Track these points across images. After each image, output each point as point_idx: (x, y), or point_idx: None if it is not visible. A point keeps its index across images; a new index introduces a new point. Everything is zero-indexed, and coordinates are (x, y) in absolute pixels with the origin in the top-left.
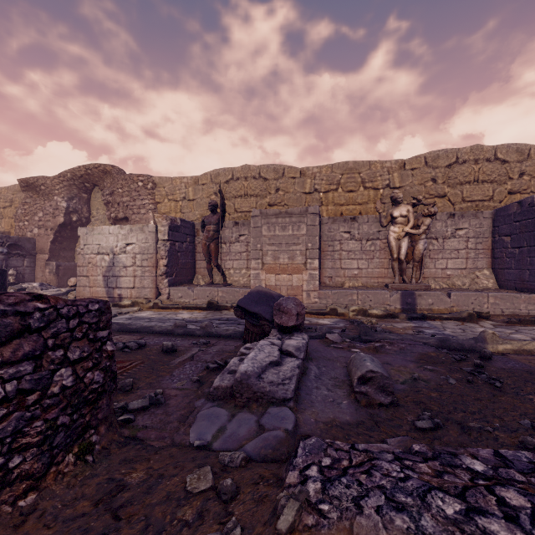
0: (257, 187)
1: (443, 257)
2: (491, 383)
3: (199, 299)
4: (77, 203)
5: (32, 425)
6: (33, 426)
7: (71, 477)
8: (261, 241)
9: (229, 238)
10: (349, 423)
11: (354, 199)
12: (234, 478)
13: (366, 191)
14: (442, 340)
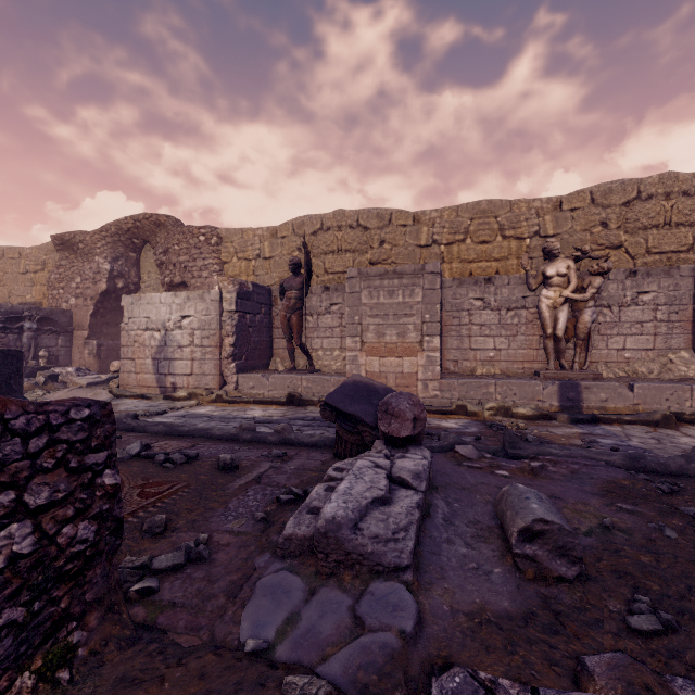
0: (354, 239)
1: (619, 333)
2: None
3: (276, 390)
4: (123, 265)
5: None
6: None
7: None
8: (359, 311)
9: (317, 308)
10: (510, 615)
11: (489, 253)
12: None
13: (506, 242)
14: (633, 458)
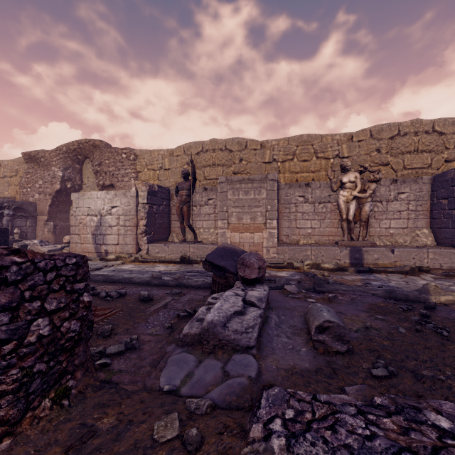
0: (223, 158)
1: (387, 218)
2: (439, 332)
3: (173, 254)
4: (71, 172)
5: (8, 373)
6: (9, 374)
7: (46, 422)
8: (226, 204)
9: (199, 202)
10: (309, 370)
11: (308, 167)
12: (199, 426)
13: (318, 161)
14: (389, 291)
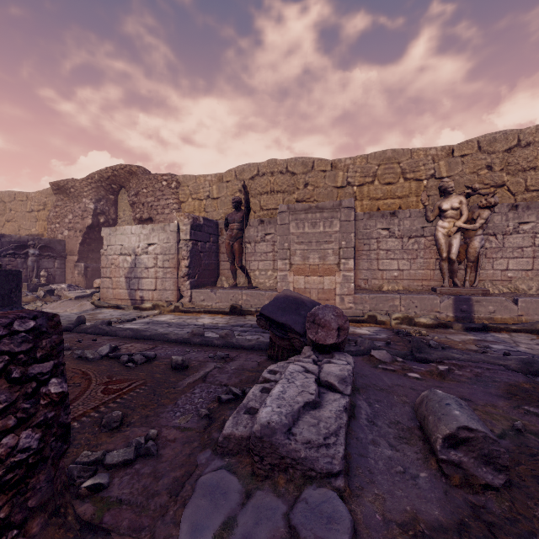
0: (284, 183)
1: (503, 257)
2: None
3: (222, 303)
4: (104, 205)
5: None
6: None
7: None
8: (288, 239)
9: (254, 237)
10: (442, 526)
11: (393, 192)
12: None
13: (407, 183)
14: (527, 362)
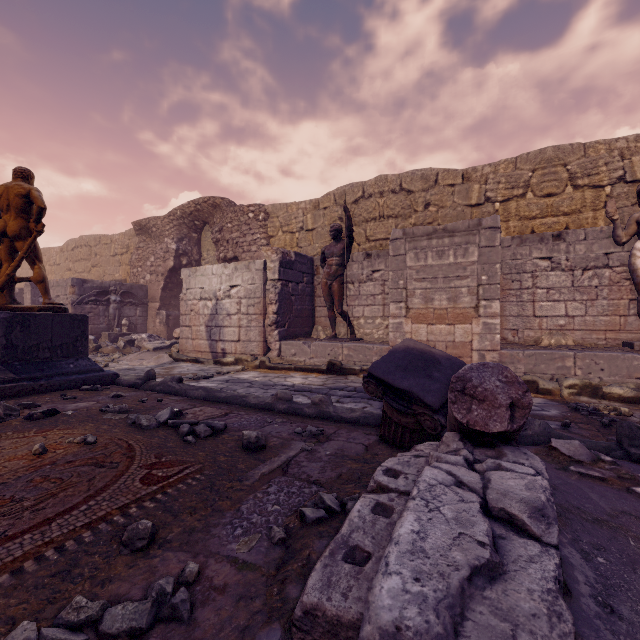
0: (396, 204)
1: None
2: None
3: (317, 358)
4: (187, 244)
5: None
6: None
7: None
8: (404, 275)
9: (358, 276)
10: None
11: (556, 206)
12: None
13: (578, 193)
14: None
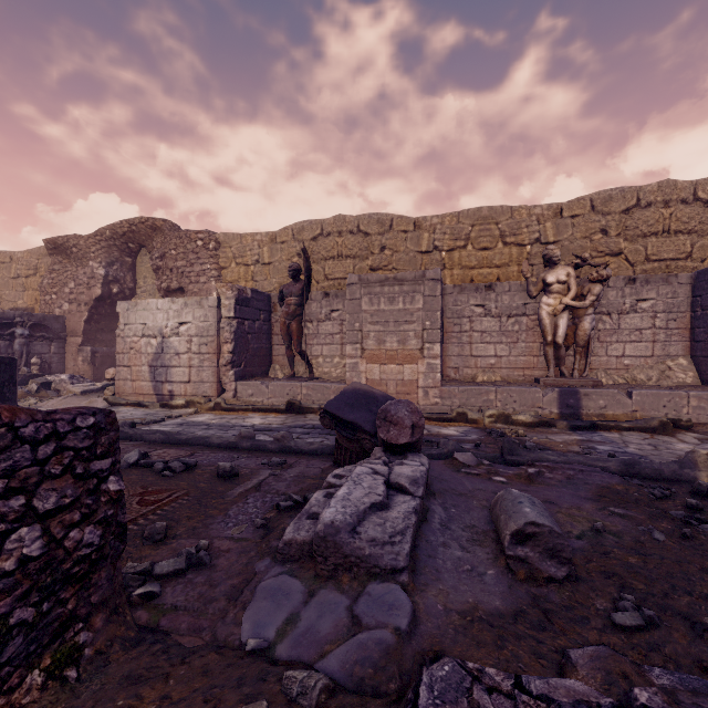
0: (354, 245)
1: (618, 340)
2: None
3: (276, 398)
4: (118, 270)
5: None
6: None
7: None
8: (360, 318)
9: (317, 315)
10: (501, 613)
11: (490, 259)
12: None
13: (507, 249)
14: (628, 464)
